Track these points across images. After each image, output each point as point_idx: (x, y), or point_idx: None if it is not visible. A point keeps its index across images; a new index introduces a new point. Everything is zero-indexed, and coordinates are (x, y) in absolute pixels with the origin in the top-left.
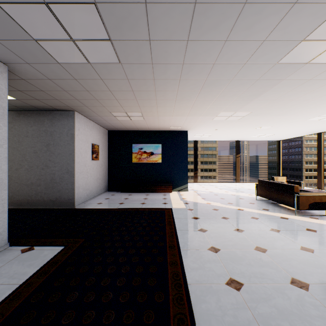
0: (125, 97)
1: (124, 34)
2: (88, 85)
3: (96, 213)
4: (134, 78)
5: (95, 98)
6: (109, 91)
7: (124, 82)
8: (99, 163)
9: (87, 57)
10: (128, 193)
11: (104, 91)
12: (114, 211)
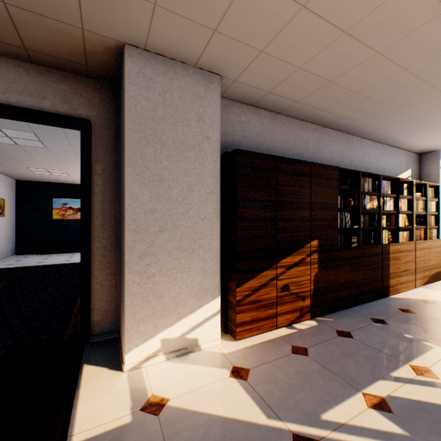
0: (48, 161)
1: (52, 141)
2: (9, 152)
3: (11, 270)
4: (59, 155)
5: (12, 158)
6: (31, 157)
7: (49, 155)
8: (4, 220)
9: (18, 143)
10: (48, 254)
11: (26, 156)
12: (34, 267)
